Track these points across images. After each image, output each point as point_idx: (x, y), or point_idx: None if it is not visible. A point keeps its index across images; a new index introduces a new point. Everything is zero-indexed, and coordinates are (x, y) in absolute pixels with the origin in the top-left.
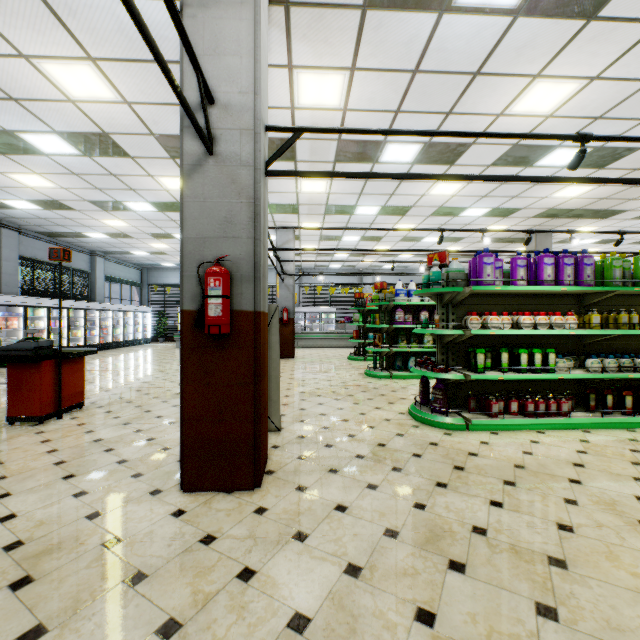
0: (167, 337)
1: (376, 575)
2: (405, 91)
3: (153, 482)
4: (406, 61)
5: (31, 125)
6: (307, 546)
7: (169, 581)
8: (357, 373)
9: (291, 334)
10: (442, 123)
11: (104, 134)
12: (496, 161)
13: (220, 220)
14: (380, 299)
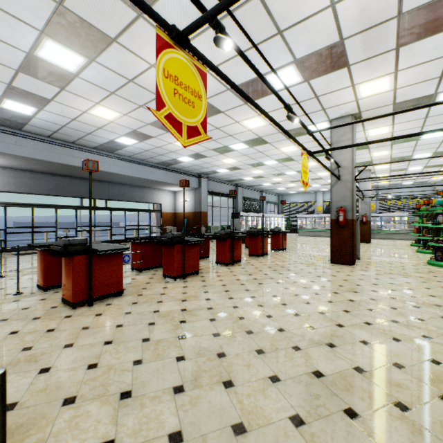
0: (290, 230)
1: (382, 275)
2: (423, 122)
3: (322, 262)
4: (419, 117)
5: (268, 160)
6: (366, 271)
7: (335, 269)
8: (410, 251)
9: (368, 229)
10: None
11: (289, 157)
12: None
13: (341, 196)
14: (425, 210)
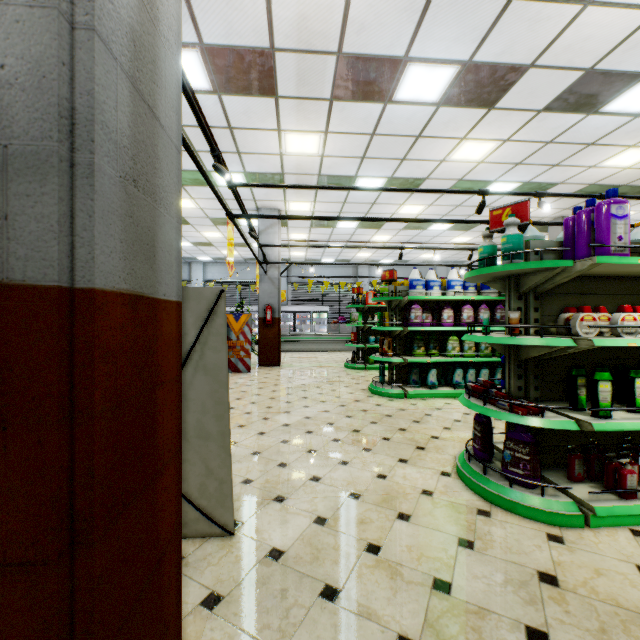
0: None
1: None
2: None
3: None
4: None
5: None
6: None
7: None
8: (359, 389)
9: (276, 337)
10: (497, 20)
11: None
12: (552, 102)
13: None
14: (390, 292)
